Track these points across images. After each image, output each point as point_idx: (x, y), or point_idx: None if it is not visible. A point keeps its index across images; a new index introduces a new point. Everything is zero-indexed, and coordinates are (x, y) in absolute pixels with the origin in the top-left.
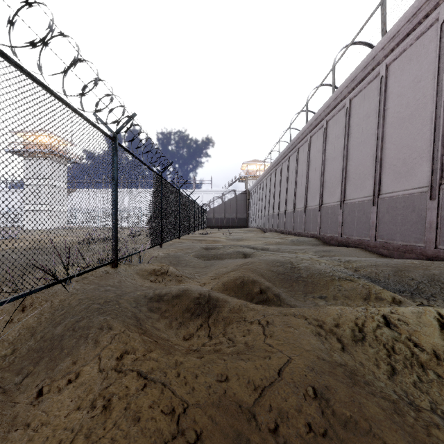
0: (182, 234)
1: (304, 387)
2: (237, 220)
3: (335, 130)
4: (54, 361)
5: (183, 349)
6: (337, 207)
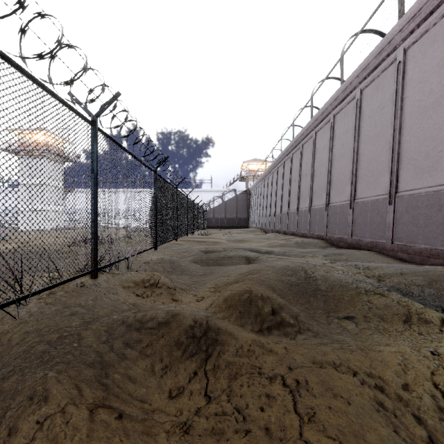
0: (179, 235)
1: None
2: (238, 221)
3: (343, 124)
4: None
5: (166, 422)
6: (346, 207)
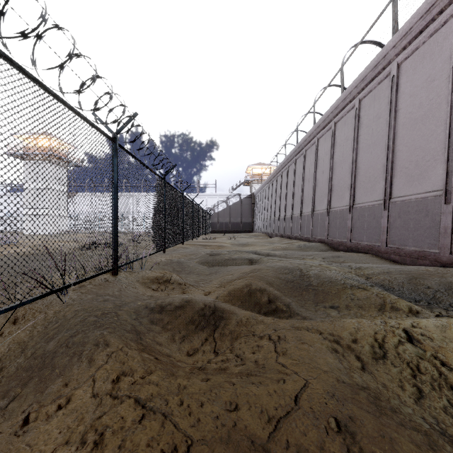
0: (185, 239)
1: (325, 418)
2: (242, 225)
3: (344, 132)
4: (44, 383)
5: (187, 366)
6: (346, 212)
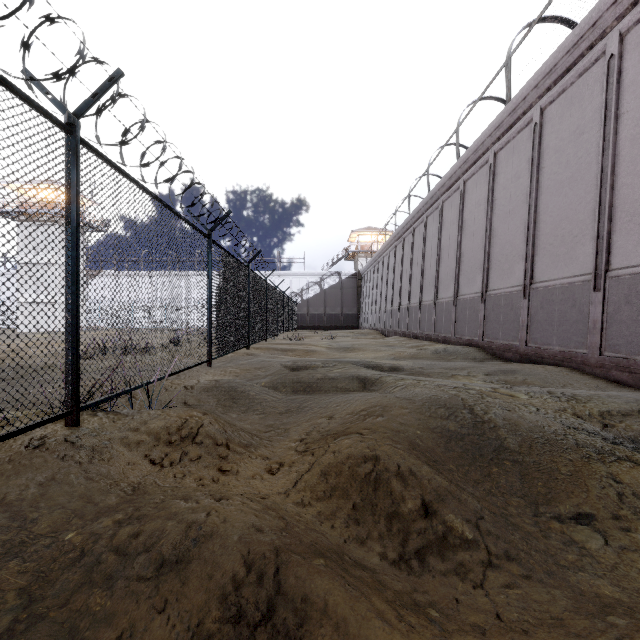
0: (253, 340)
1: None
2: (343, 318)
3: (511, 166)
4: None
5: None
6: (517, 295)
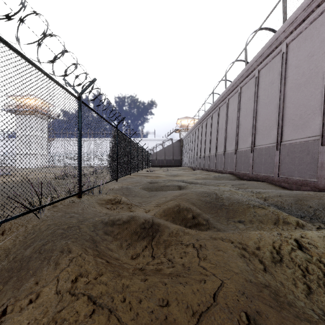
0: (132, 171)
1: (237, 312)
2: (174, 161)
3: (247, 94)
4: (20, 281)
5: (131, 267)
6: (249, 151)
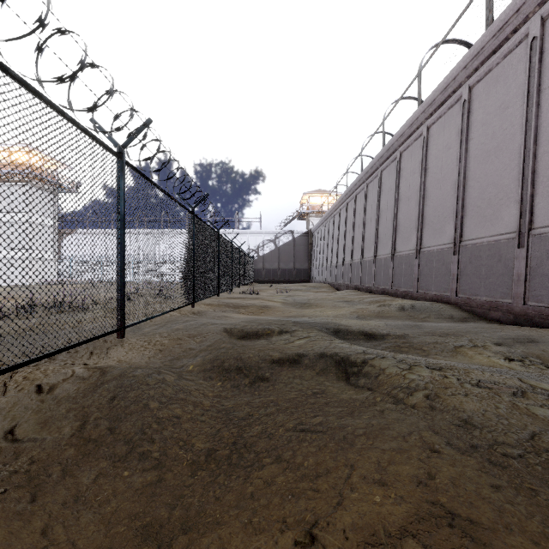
0: (201, 296)
1: None
2: (296, 272)
3: (494, 97)
4: None
5: None
6: (508, 244)
